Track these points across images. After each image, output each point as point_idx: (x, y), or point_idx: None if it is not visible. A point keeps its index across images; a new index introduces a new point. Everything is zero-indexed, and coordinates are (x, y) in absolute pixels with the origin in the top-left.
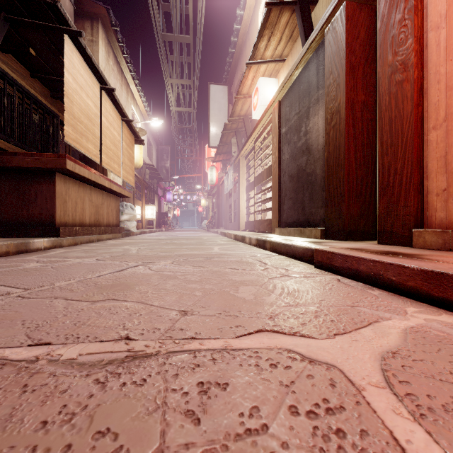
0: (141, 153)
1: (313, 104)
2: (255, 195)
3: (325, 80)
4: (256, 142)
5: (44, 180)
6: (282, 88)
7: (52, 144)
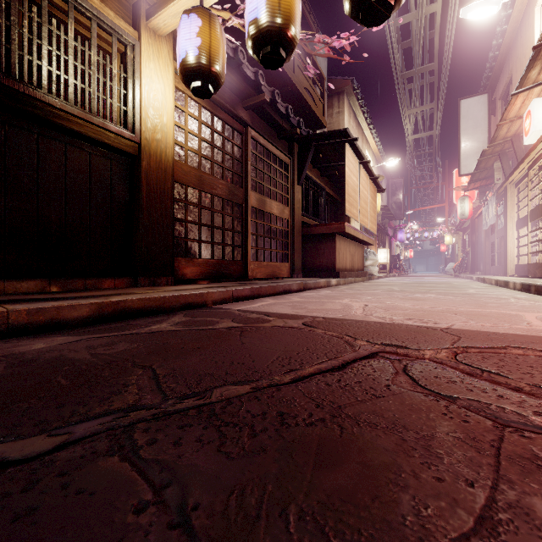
0: (379, 199)
1: None
2: (530, 233)
3: None
4: (530, 169)
5: (329, 240)
6: None
7: (322, 211)
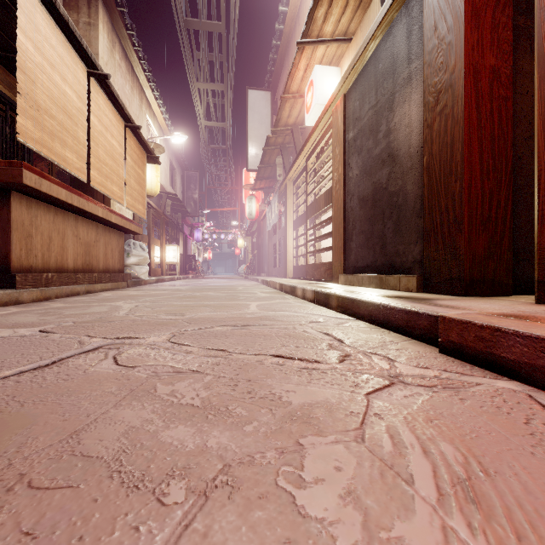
0: (158, 176)
1: (401, 86)
2: (308, 231)
3: (425, 42)
4: (309, 159)
5: None
6: (349, 72)
7: (20, 155)
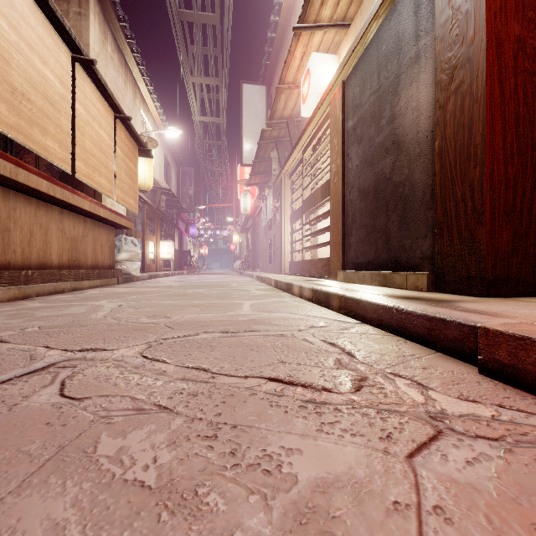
0: (151, 170)
1: (408, 67)
2: (304, 225)
3: (437, 14)
4: (305, 151)
5: None
6: (348, 57)
7: (2, 145)
